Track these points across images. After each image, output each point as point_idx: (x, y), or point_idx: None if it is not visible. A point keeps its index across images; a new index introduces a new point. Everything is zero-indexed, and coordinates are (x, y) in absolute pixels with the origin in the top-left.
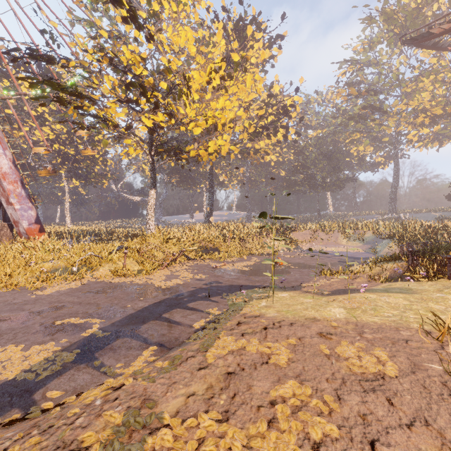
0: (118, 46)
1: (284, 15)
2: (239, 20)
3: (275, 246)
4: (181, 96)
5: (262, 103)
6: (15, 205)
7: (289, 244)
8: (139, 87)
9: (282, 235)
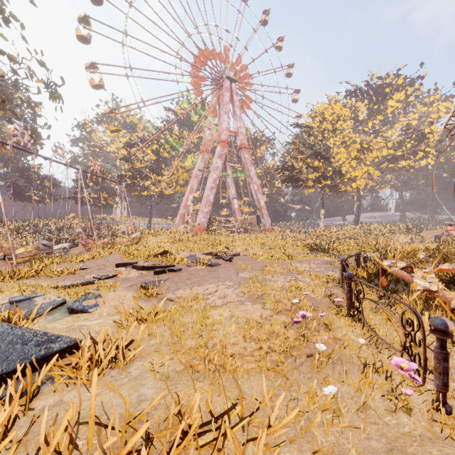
0: (312, 160)
1: (422, 64)
2: (378, 86)
3: (401, 239)
4: (338, 175)
5: (415, 114)
6: (265, 218)
7: (414, 238)
8: (318, 170)
9: (409, 232)
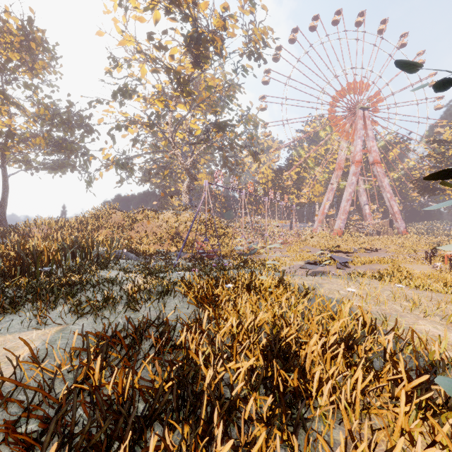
0: None
1: None
2: None
3: None
4: None
5: None
6: (399, 222)
7: None
8: None
9: None
